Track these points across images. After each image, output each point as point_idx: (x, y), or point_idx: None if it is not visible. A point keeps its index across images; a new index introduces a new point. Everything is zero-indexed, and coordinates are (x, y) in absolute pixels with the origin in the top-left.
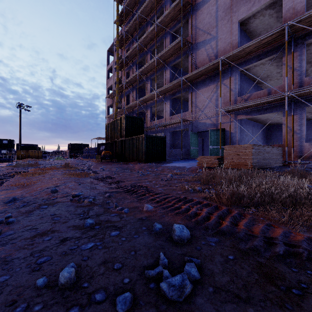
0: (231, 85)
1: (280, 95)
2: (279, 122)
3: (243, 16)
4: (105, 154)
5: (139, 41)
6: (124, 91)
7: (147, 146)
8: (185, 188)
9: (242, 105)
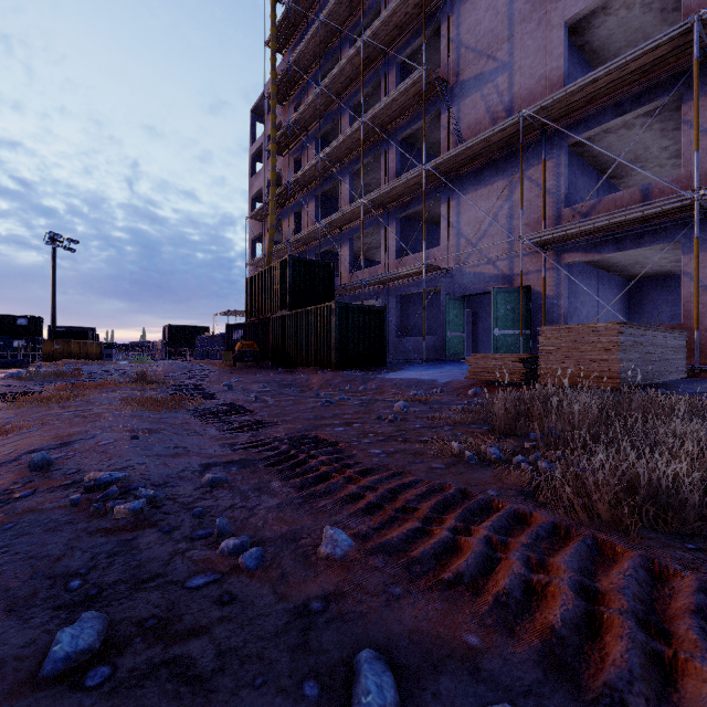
0: (547, 180)
1: (679, 198)
2: (664, 270)
3: (579, 10)
4: (242, 349)
5: (322, 84)
6: (289, 202)
7: (343, 329)
8: (452, 449)
9: (576, 227)
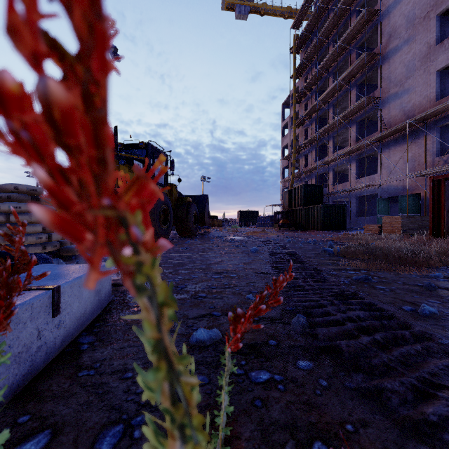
0: (427, 144)
1: None
2: None
3: (442, 66)
4: (283, 223)
5: (318, 99)
6: (302, 153)
7: (325, 215)
8: (330, 238)
9: (432, 170)
